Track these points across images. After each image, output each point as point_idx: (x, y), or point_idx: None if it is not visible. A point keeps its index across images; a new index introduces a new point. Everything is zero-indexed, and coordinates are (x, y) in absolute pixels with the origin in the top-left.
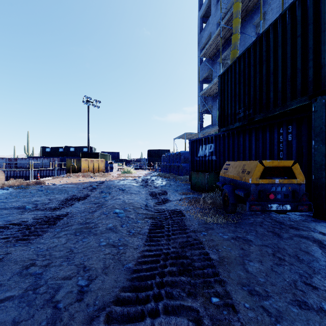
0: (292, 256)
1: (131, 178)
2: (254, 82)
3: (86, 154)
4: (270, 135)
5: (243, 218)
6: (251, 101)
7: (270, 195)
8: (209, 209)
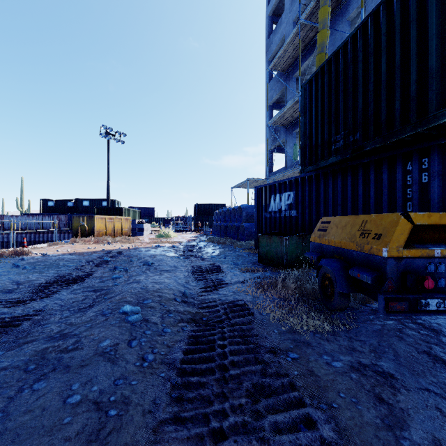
0: None
1: (169, 245)
2: (363, 88)
3: (104, 210)
4: (389, 174)
5: (360, 320)
6: (359, 119)
7: (427, 282)
8: (294, 300)
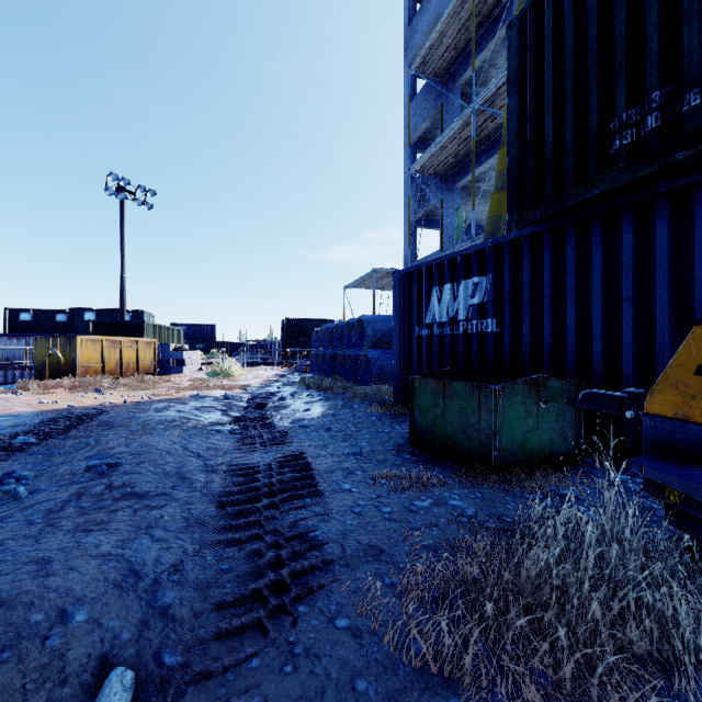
0: None
1: (221, 392)
2: None
3: (108, 326)
4: None
5: None
6: None
7: None
8: None
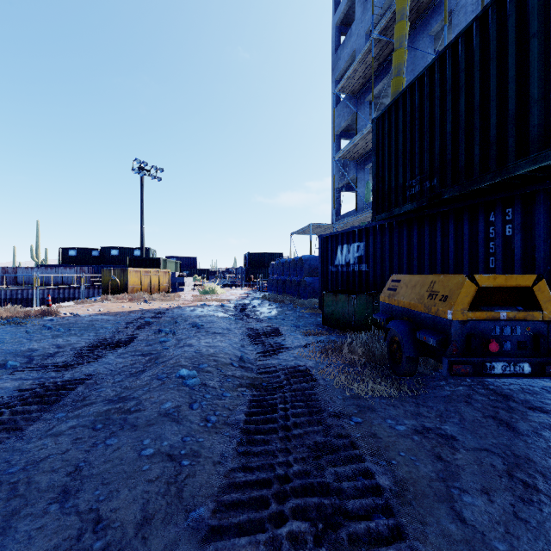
0: (550, 478)
1: (216, 303)
2: (441, 129)
3: (138, 261)
4: (470, 226)
5: (430, 386)
6: (436, 163)
7: (491, 345)
8: (361, 366)
